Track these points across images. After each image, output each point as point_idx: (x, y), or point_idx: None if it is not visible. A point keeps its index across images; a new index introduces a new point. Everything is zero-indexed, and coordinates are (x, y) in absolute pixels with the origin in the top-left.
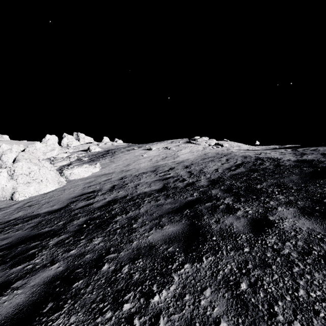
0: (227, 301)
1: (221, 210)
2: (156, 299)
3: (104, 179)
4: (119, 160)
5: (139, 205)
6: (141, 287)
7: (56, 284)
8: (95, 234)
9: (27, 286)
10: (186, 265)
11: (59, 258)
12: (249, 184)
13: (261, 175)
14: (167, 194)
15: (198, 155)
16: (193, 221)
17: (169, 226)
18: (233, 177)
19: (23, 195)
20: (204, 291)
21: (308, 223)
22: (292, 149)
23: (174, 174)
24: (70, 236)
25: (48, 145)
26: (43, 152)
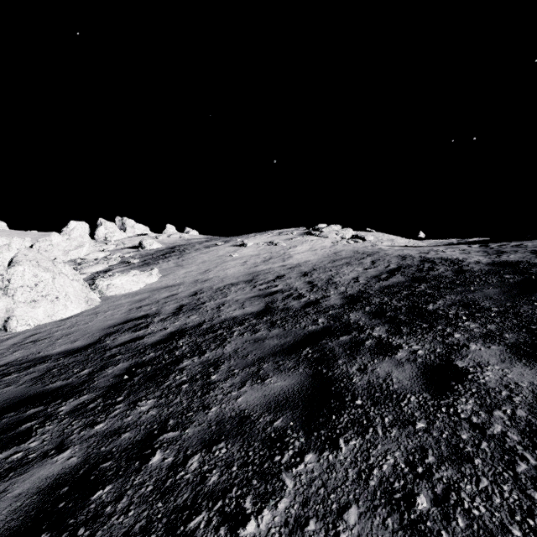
0: (393, 536)
1: (369, 349)
2: (251, 530)
3: (165, 294)
4: (192, 263)
5: (224, 339)
6: (223, 502)
7: (61, 493)
8: (143, 393)
9: (6, 497)
10: (309, 455)
11: (74, 439)
12: (413, 302)
13: (433, 287)
14: (272, 321)
15: (325, 255)
16: (318, 370)
17: (276, 379)
18: (385, 291)
19: (25, 323)
20: (344, 513)
21: (531, 373)
22: (479, 245)
23: (285, 286)
24: (97, 397)
25: (73, 238)
26: (63, 249)
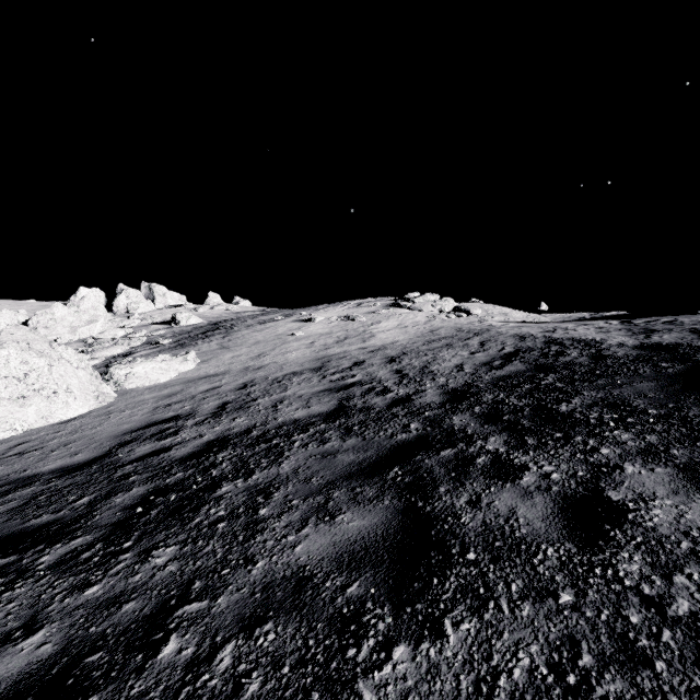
0: None
1: (482, 470)
2: None
3: (203, 387)
4: (242, 345)
5: (280, 452)
6: None
7: None
8: (161, 536)
9: None
10: (399, 648)
11: (53, 612)
12: (540, 401)
13: (565, 380)
14: (347, 426)
15: (418, 334)
16: (412, 502)
17: (351, 516)
18: (500, 384)
19: (9, 428)
20: None
21: None
22: (620, 321)
23: (365, 376)
24: (96, 541)
25: (83, 310)
26: (70, 325)
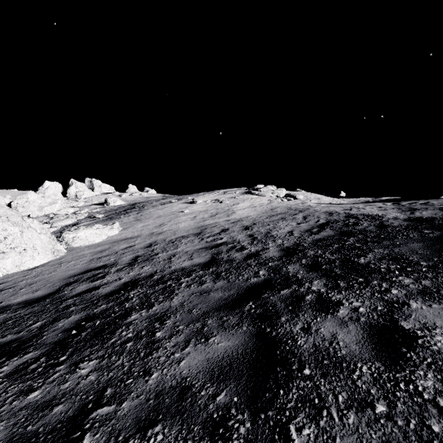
0: None
1: (310, 305)
2: None
3: (123, 246)
4: (149, 218)
5: (172, 291)
6: None
7: None
8: (87, 352)
9: None
10: None
11: (3, 412)
12: (345, 255)
13: (361, 241)
14: (217, 272)
15: (263, 211)
16: (262, 328)
17: (219, 338)
18: (318, 244)
19: None
20: None
21: None
22: (392, 203)
23: (229, 239)
24: (41, 355)
25: (47, 196)
26: (38, 205)
